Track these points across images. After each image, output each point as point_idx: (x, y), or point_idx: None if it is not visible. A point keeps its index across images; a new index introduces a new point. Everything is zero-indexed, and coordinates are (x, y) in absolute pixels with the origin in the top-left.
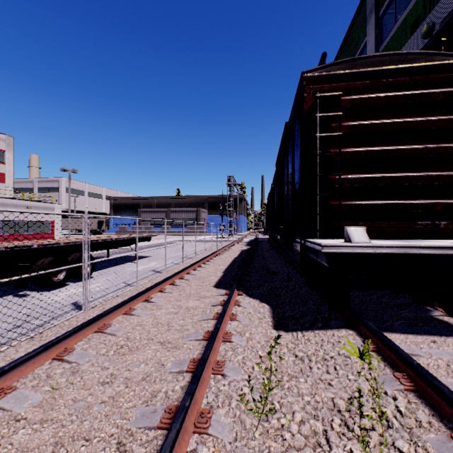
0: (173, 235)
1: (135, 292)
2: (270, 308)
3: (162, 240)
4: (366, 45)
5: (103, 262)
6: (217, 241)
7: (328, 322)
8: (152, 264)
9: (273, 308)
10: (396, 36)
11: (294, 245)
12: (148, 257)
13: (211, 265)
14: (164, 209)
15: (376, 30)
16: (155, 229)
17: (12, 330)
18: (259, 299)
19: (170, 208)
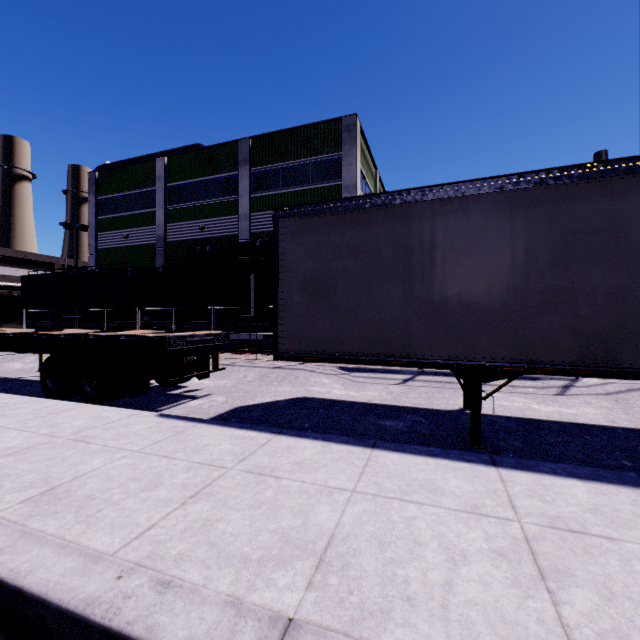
0: None
1: None
2: None
3: None
4: (233, 177)
5: None
6: None
7: None
8: None
9: None
10: (269, 199)
11: None
12: None
13: None
14: None
15: (250, 179)
16: None
17: (317, 370)
18: None
19: None
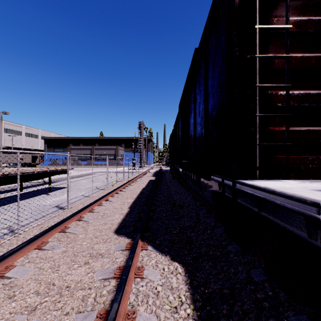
0: (96, 167)
1: (2, 251)
2: (184, 274)
3: (84, 171)
4: None
5: (15, 195)
6: (130, 172)
7: (283, 317)
8: (65, 196)
9: (189, 273)
10: None
11: (202, 180)
12: (64, 189)
13: (120, 197)
14: (89, 147)
15: None
16: (82, 163)
17: None
18: (168, 252)
19: (94, 146)
